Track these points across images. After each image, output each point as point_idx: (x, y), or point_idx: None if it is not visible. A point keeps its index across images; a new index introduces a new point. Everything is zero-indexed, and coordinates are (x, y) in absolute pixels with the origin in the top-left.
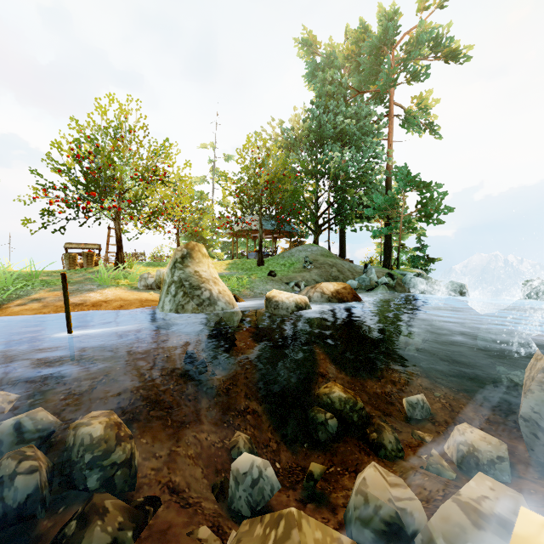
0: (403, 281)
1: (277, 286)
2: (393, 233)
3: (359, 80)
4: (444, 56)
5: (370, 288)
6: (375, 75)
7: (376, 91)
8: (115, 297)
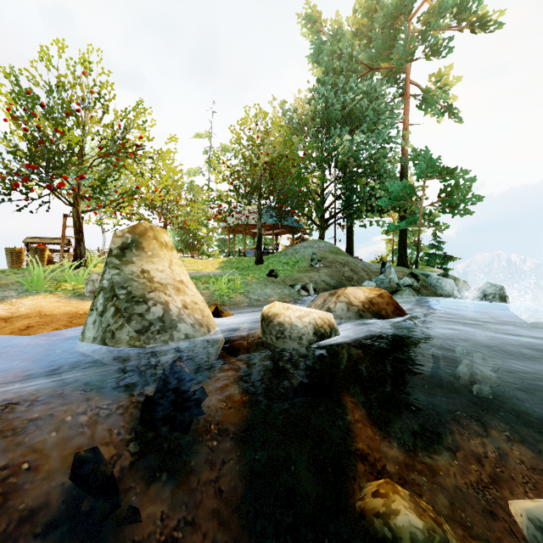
0: (427, 283)
1: (279, 290)
2: (412, 227)
3: (370, 56)
4: (469, 24)
5: (390, 291)
6: (388, 50)
7: (389, 68)
8: (29, 311)
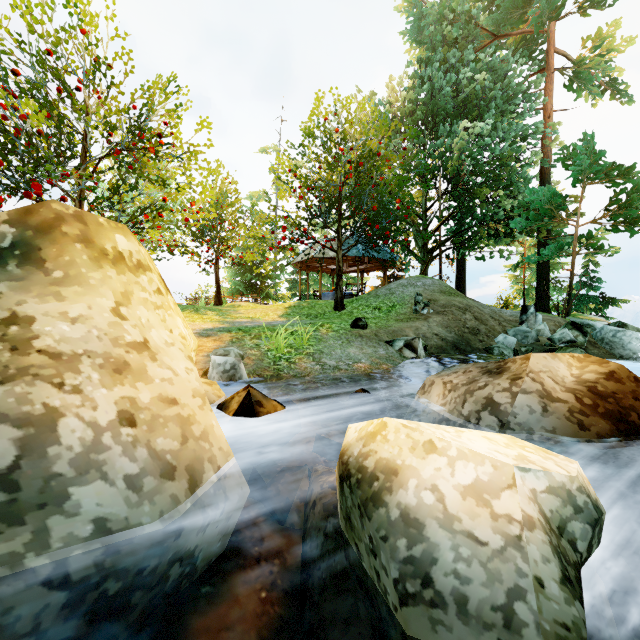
0: (596, 337)
1: (370, 350)
2: (562, 255)
3: (494, 20)
4: None
5: (540, 350)
6: (522, 7)
7: (523, 33)
8: None
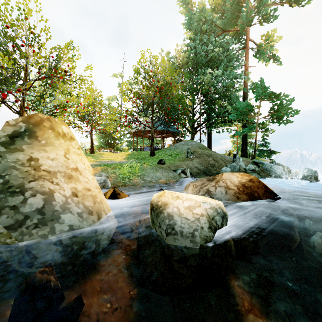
0: (264, 168)
1: (166, 174)
2: (251, 132)
3: (223, 23)
4: (289, 0)
5: None
6: (235, 19)
7: (236, 30)
8: None
